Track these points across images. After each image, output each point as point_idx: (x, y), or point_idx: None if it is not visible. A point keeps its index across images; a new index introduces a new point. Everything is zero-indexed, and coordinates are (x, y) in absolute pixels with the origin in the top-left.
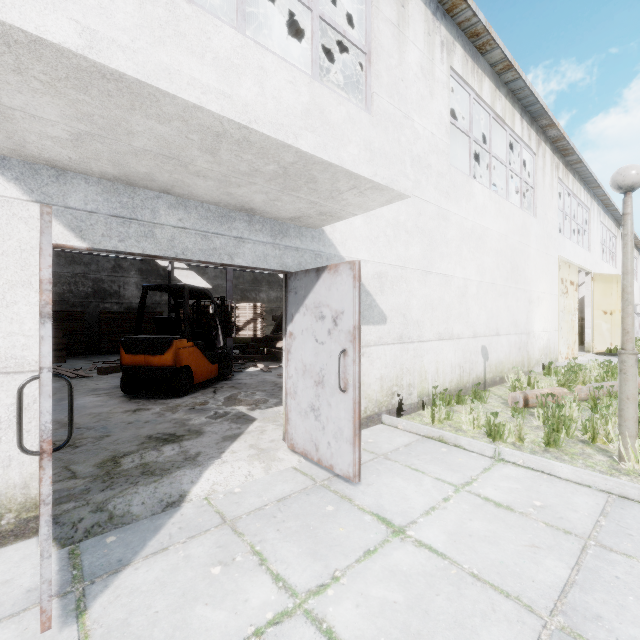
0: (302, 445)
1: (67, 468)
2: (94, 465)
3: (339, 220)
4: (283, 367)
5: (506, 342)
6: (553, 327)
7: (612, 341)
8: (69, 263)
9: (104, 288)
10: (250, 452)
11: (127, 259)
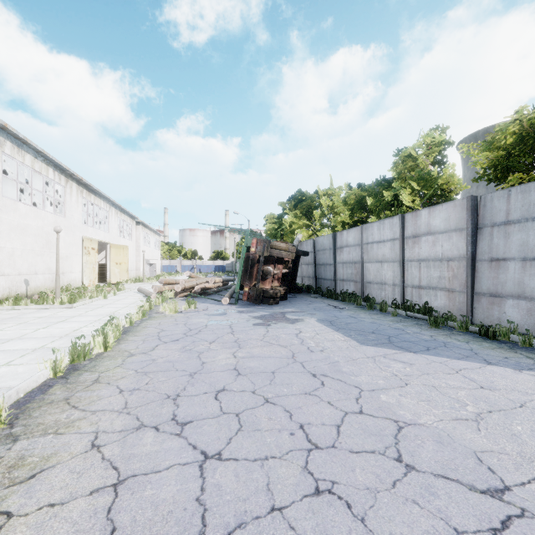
0: None
1: None
2: None
3: None
4: None
5: (43, 277)
6: (79, 271)
7: (121, 277)
8: None
9: None
10: None
11: None
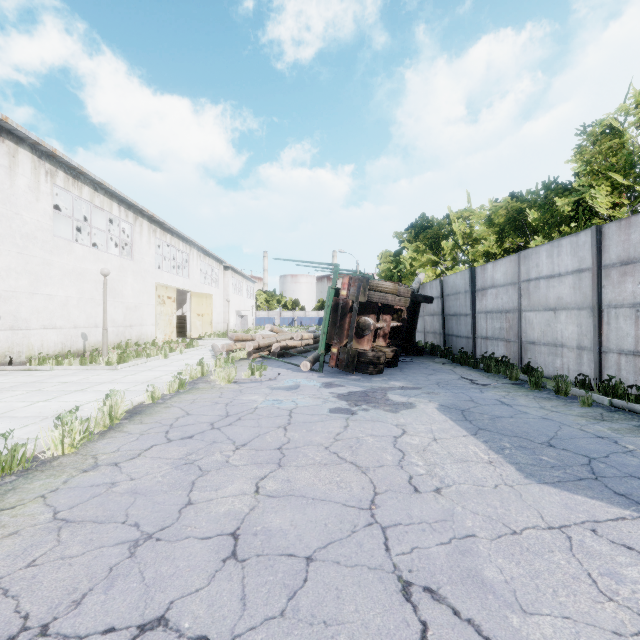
0: None
1: None
2: None
3: None
4: None
5: None
6: (151, 323)
7: (203, 331)
8: None
9: None
10: None
11: None
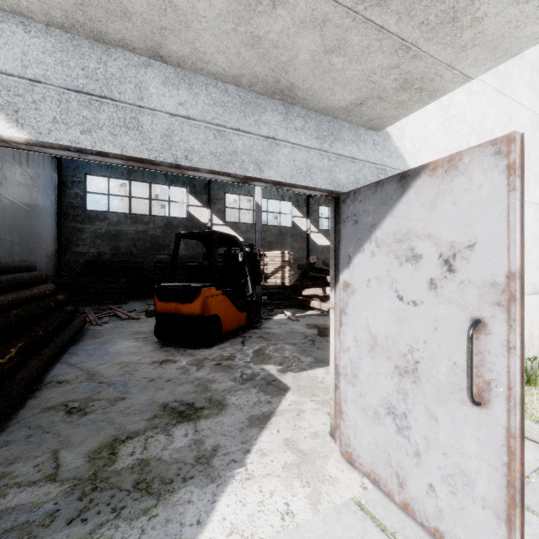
0: (368, 463)
1: (55, 455)
2: (86, 454)
3: (428, 101)
4: (331, 332)
5: None
6: None
7: None
8: (133, 223)
9: (159, 242)
10: (286, 457)
11: (176, 218)
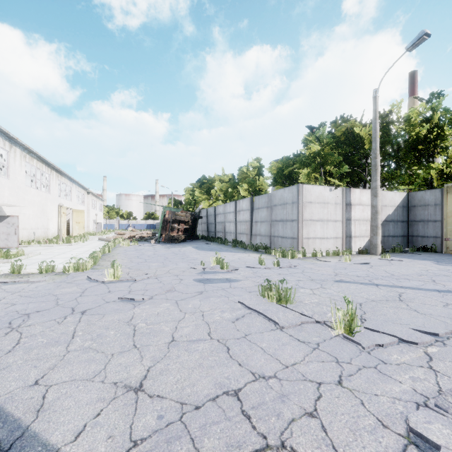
0: (3, 246)
1: None
2: None
3: (9, 206)
4: None
5: (41, 231)
6: (57, 227)
7: (80, 232)
8: None
9: None
10: None
11: None
